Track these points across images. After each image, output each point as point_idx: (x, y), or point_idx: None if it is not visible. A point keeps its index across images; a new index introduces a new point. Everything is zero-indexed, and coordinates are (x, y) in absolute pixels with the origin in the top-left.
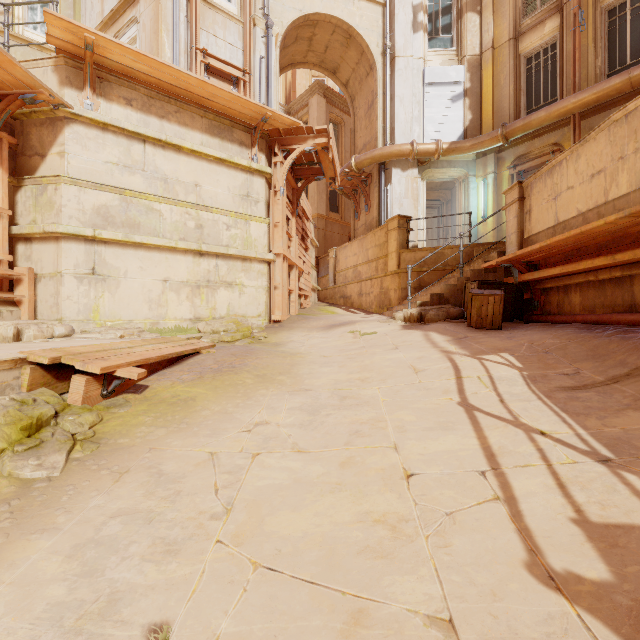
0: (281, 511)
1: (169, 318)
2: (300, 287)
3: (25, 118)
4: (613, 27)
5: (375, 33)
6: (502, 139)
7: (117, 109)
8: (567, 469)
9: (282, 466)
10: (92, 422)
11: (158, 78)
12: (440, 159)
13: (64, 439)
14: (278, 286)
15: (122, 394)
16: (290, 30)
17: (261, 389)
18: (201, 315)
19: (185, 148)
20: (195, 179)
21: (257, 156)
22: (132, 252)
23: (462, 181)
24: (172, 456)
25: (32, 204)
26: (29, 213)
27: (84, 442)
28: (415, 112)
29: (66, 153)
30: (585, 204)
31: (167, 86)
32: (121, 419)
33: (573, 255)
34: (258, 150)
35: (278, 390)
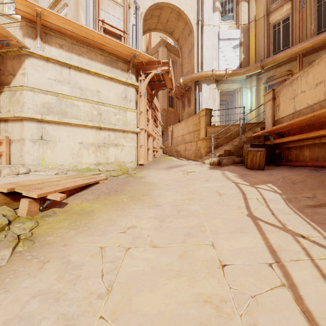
0: (143, 292)
1: (83, 163)
2: (153, 146)
3: (4, 55)
4: (320, 8)
5: (193, 13)
6: (260, 68)
7: (54, 50)
8: (325, 263)
9: (144, 257)
10: (31, 227)
11: (77, 33)
12: (227, 79)
13: (12, 239)
14: (142, 146)
15: (52, 208)
16: (148, 11)
17: (132, 205)
18: (100, 161)
19: (92, 71)
20: (97, 88)
21: (131, 76)
22: (63, 127)
23: (239, 90)
24: (77, 250)
25: (8, 101)
26: (6, 106)
27: (24, 240)
28: (214, 54)
29: (26, 73)
30: (312, 100)
31: (82, 38)
32: (49, 224)
33: (305, 129)
34: (131, 73)
35: (141, 205)
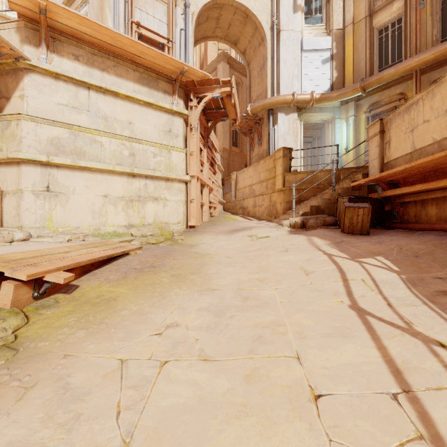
0: None
1: (108, 225)
2: (210, 201)
3: None
4: (446, 5)
5: (265, 13)
6: (361, 90)
7: (67, 63)
8: None
9: (188, 379)
10: (16, 326)
11: (99, 39)
12: (313, 106)
13: None
14: (193, 200)
15: (54, 294)
16: (203, 11)
17: (175, 288)
18: (133, 222)
19: (121, 94)
20: (129, 118)
21: (177, 101)
22: (79, 174)
23: (330, 122)
24: (83, 365)
25: None
26: None
27: (1, 349)
28: (295, 71)
29: (26, 96)
30: (440, 134)
31: (106, 45)
32: (46, 321)
33: (430, 175)
34: (178, 97)
35: (189, 290)
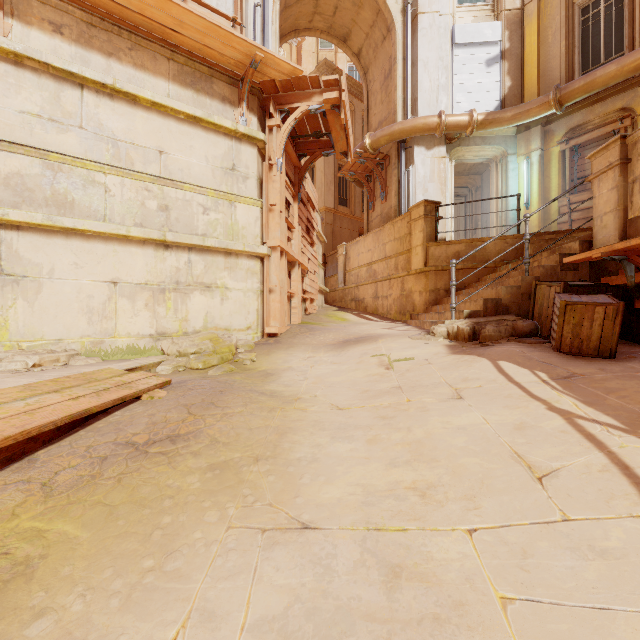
0: None
1: (119, 334)
2: (304, 289)
3: None
4: None
5: None
6: (555, 105)
7: (39, 37)
8: None
9: None
10: None
11: None
12: (472, 135)
13: None
14: (274, 289)
15: None
16: None
17: (206, 519)
18: (166, 329)
19: (142, 99)
20: (158, 143)
21: (246, 117)
22: (61, 242)
23: (499, 161)
24: None
25: None
26: None
27: None
28: (442, 79)
29: None
30: None
31: (113, 7)
32: None
33: None
34: (247, 109)
35: (242, 524)
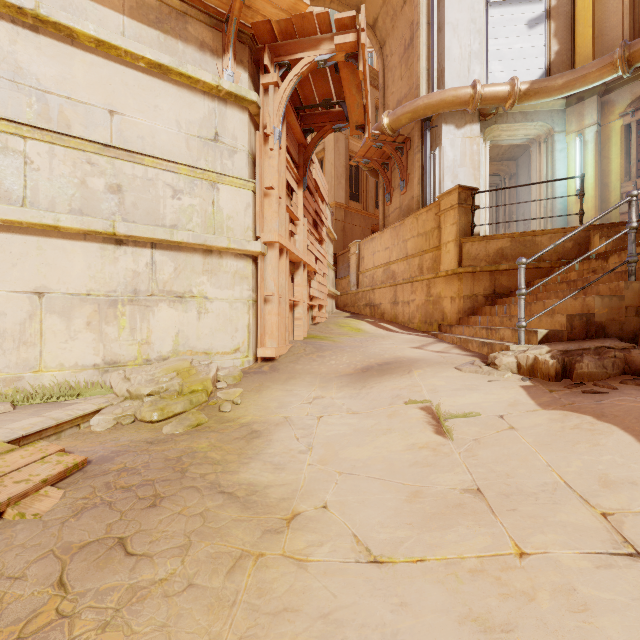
0: None
1: (46, 367)
2: (311, 295)
3: None
4: None
5: None
6: (622, 65)
7: None
8: None
9: None
10: None
11: None
12: (511, 110)
13: None
14: (270, 297)
15: None
16: None
17: None
18: (119, 356)
19: (81, 34)
20: (108, 99)
21: (232, 70)
22: None
23: (543, 141)
24: None
25: None
26: None
27: None
28: (474, 45)
29: None
30: None
31: None
32: None
33: None
34: (234, 61)
35: None
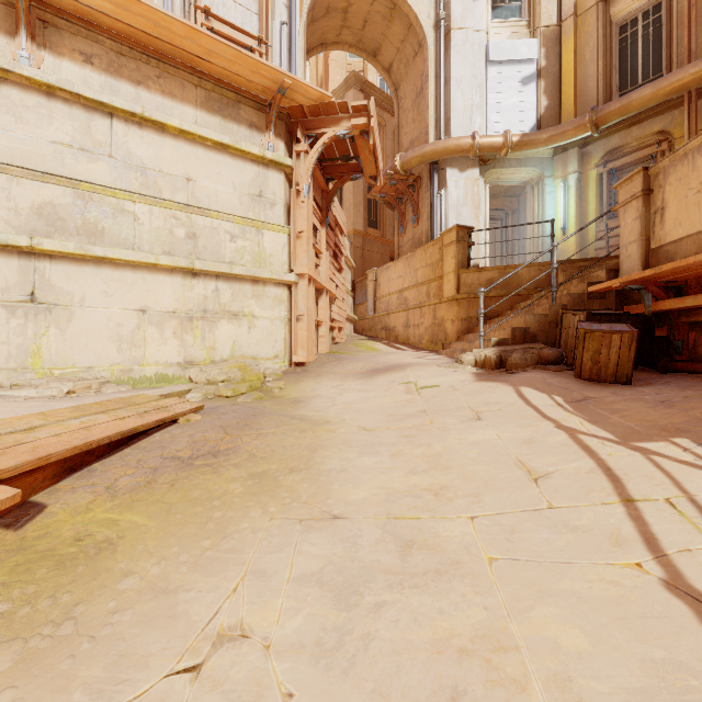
0: None
1: (148, 363)
2: (332, 317)
3: None
4: None
5: (425, 1)
6: (591, 127)
7: (70, 67)
8: None
9: None
10: None
11: (128, 23)
12: (507, 156)
13: None
14: (302, 317)
15: None
16: None
17: (251, 513)
18: (194, 357)
19: (171, 127)
20: (186, 171)
21: (273, 142)
22: (92, 270)
23: (535, 184)
24: None
25: None
26: None
27: None
28: (476, 98)
29: None
30: None
31: (143, 37)
32: None
33: None
34: (274, 135)
35: (282, 516)
